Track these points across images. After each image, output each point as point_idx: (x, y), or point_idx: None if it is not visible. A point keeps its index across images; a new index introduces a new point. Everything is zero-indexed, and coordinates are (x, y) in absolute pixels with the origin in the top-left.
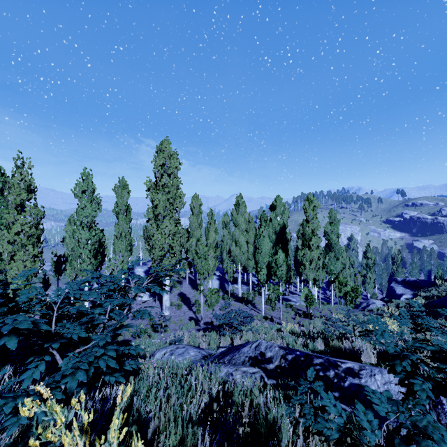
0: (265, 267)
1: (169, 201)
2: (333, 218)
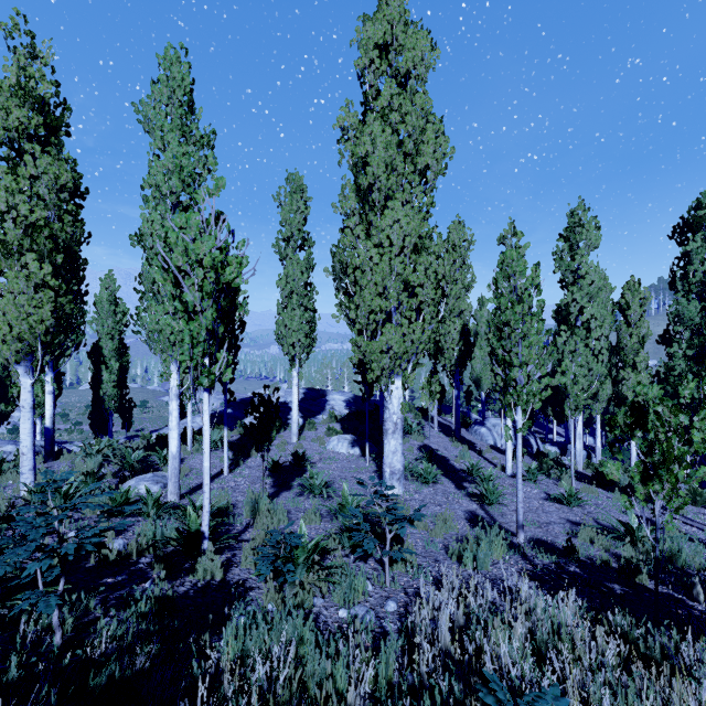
0: None
1: (402, 150)
2: None
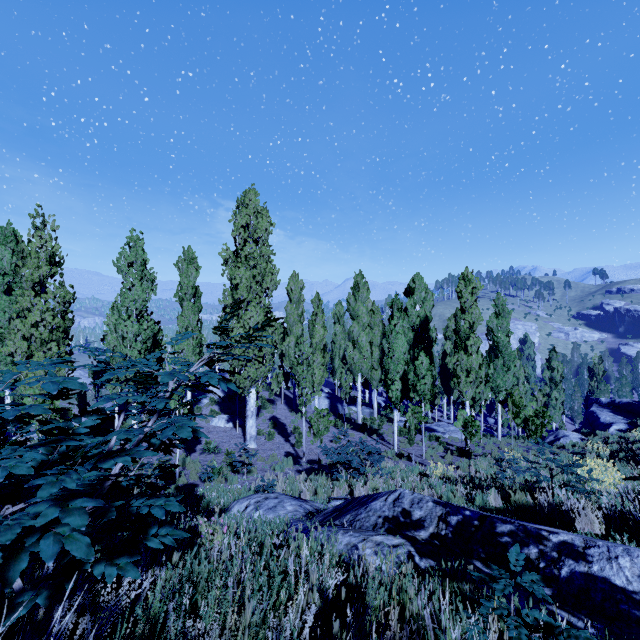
0: (399, 378)
1: (255, 279)
2: (501, 307)
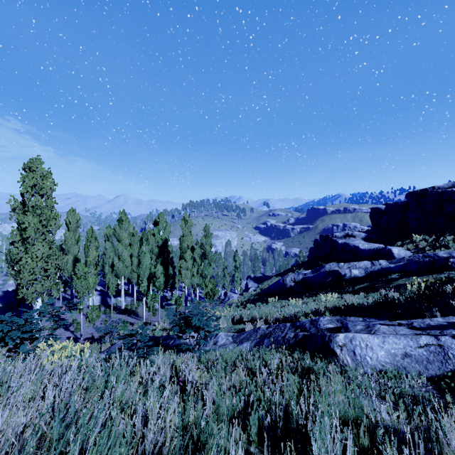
0: (146, 279)
1: (42, 223)
2: (207, 231)
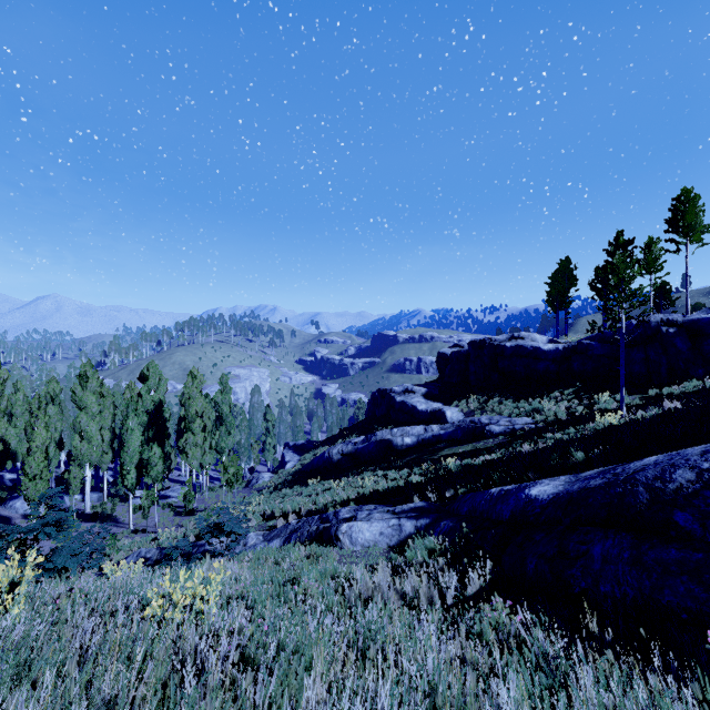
0: (135, 467)
1: None
2: (225, 385)
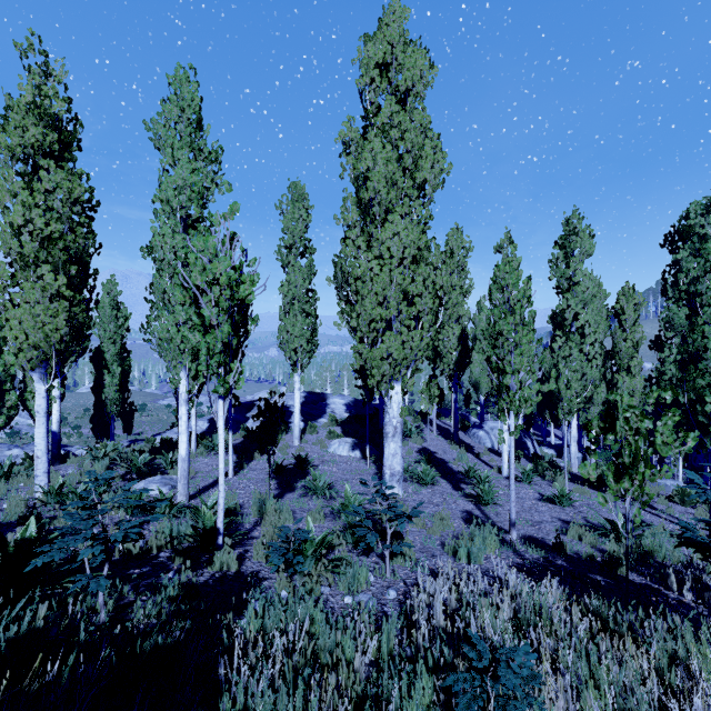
0: None
1: (401, 165)
2: None
